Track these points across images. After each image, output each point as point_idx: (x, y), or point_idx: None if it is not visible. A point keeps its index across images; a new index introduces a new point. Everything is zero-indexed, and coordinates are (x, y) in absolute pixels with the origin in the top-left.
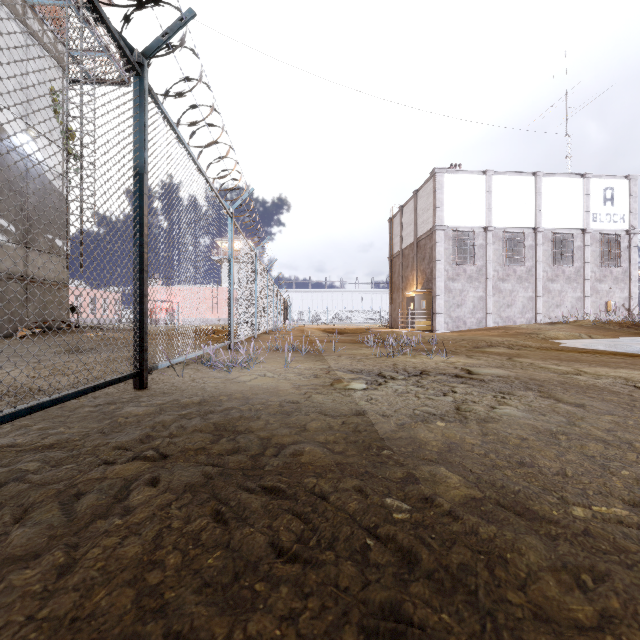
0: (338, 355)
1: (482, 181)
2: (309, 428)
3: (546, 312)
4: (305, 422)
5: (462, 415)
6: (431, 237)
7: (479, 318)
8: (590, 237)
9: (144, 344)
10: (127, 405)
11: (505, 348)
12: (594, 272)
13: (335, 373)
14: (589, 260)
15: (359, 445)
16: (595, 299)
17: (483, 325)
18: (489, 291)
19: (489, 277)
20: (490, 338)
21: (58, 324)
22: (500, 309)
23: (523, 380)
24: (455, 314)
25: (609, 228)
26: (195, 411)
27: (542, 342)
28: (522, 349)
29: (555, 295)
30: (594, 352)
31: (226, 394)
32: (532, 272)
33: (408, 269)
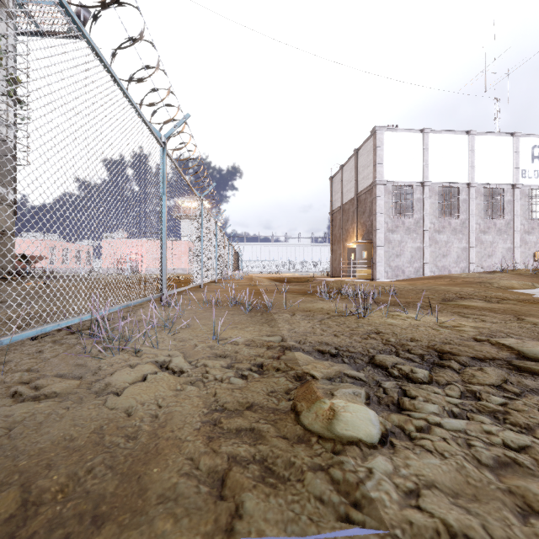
0: (291, 313)
1: (419, 139)
2: None
3: (479, 262)
4: None
5: None
6: (371, 191)
7: (417, 267)
8: (519, 192)
9: None
10: None
11: (482, 301)
12: (523, 224)
13: (295, 360)
14: (518, 213)
15: None
16: (524, 250)
17: (420, 274)
18: (426, 242)
19: (426, 229)
20: (449, 288)
21: (1, 273)
22: (436, 259)
23: None
24: (394, 263)
25: (537, 183)
26: None
27: (510, 293)
28: (503, 302)
29: (487, 246)
30: None
31: None
32: (466, 224)
33: (348, 222)
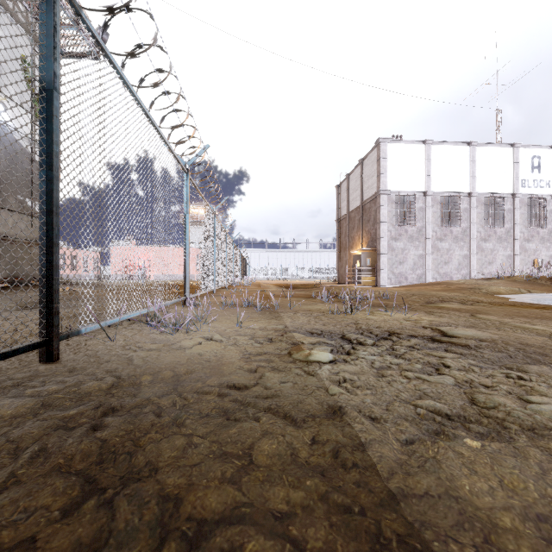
0: (294, 311)
1: (422, 150)
2: (257, 457)
3: (479, 269)
4: (251, 440)
5: (495, 421)
6: (376, 201)
7: (419, 274)
8: (519, 201)
9: (53, 305)
10: (5, 393)
11: (458, 303)
12: (523, 232)
13: (292, 336)
14: (518, 222)
15: (356, 528)
16: (524, 257)
17: (423, 280)
18: (428, 250)
19: (428, 237)
20: (438, 293)
21: (29, 279)
22: (438, 266)
23: (516, 346)
24: (397, 270)
25: (536, 193)
26: (91, 409)
27: (489, 297)
28: (476, 304)
29: (488, 253)
30: (551, 308)
31: (153, 371)
32: (467, 232)
33: (354, 230)
